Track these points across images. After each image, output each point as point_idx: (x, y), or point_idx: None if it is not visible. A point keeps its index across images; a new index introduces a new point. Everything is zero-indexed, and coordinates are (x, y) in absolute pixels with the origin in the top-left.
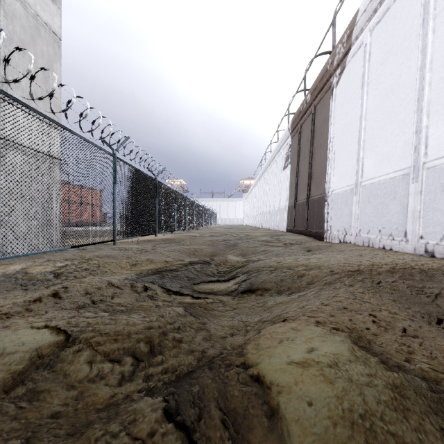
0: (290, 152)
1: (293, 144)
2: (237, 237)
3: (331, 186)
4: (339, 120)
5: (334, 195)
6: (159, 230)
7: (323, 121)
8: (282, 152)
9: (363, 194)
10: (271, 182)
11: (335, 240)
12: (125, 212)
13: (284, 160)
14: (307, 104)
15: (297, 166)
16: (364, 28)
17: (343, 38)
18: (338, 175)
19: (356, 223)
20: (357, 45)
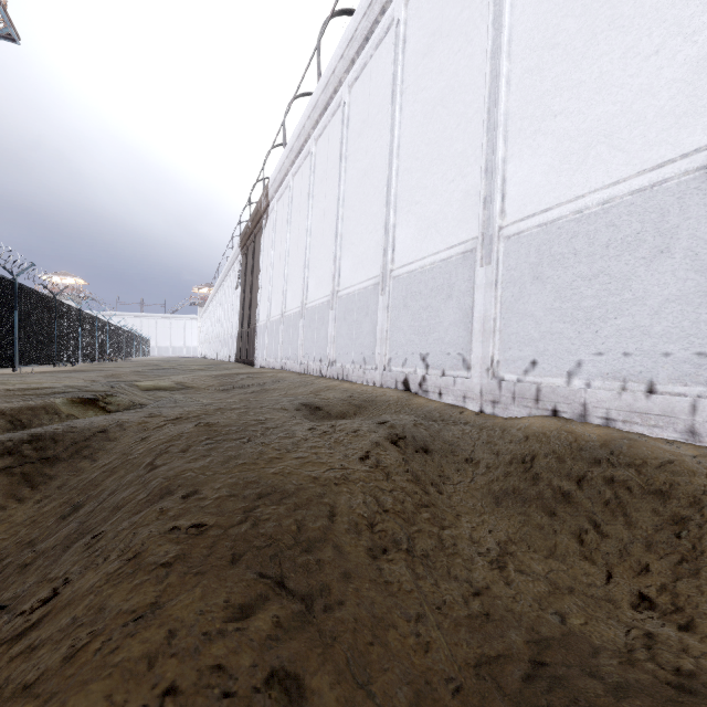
0: (241, 272)
1: (243, 264)
2: (167, 367)
3: (260, 318)
4: (265, 260)
5: (260, 327)
6: (59, 360)
7: (259, 254)
8: (235, 268)
9: (270, 328)
10: (227, 300)
11: (259, 366)
12: (24, 338)
13: (237, 278)
14: (250, 230)
15: (244, 291)
16: (274, 196)
17: (264, 193)
18: (263, 310)
19: (266, 350)
20: (272, 205)
